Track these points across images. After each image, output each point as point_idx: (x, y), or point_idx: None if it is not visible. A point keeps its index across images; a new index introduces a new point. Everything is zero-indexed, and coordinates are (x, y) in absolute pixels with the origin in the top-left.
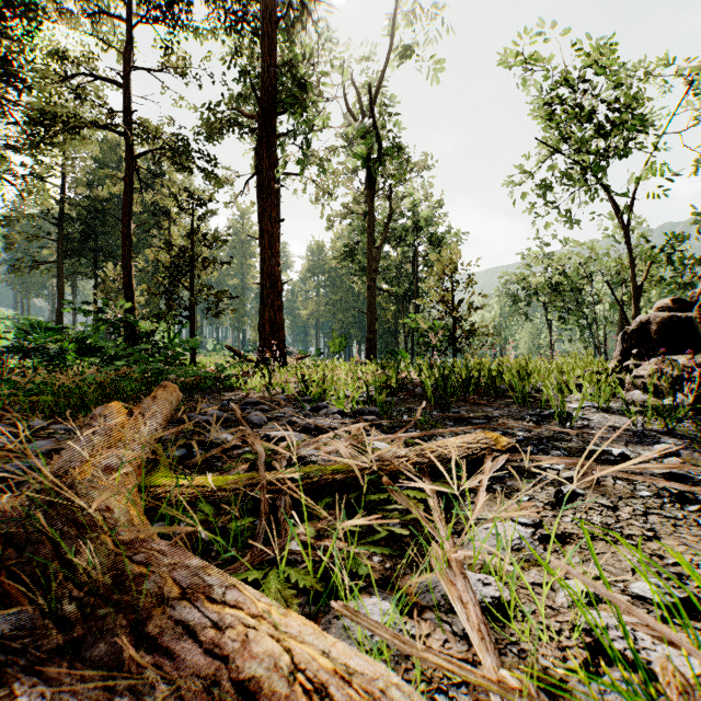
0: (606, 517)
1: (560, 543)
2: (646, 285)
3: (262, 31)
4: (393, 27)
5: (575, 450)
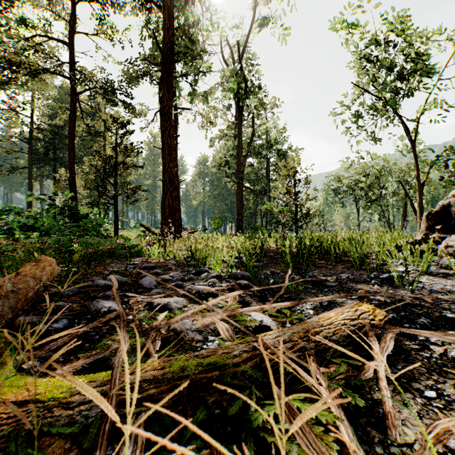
0: None
1: None
2: (426, 182)
3: (163, 3)
4: (255, 4)
5: (436, 317)
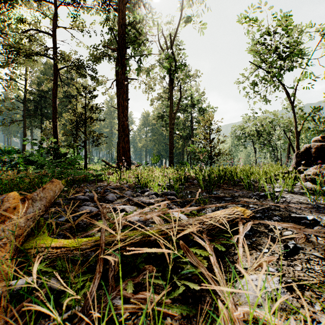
0: (322, 266)
1: (300, 290)
2: (302, 131)
3: (118, 8)
4: (182, 7)
5: (285, 216)
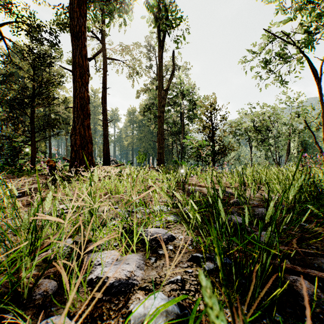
0: None
1: None
2: None
3: None
4: None
5: None
